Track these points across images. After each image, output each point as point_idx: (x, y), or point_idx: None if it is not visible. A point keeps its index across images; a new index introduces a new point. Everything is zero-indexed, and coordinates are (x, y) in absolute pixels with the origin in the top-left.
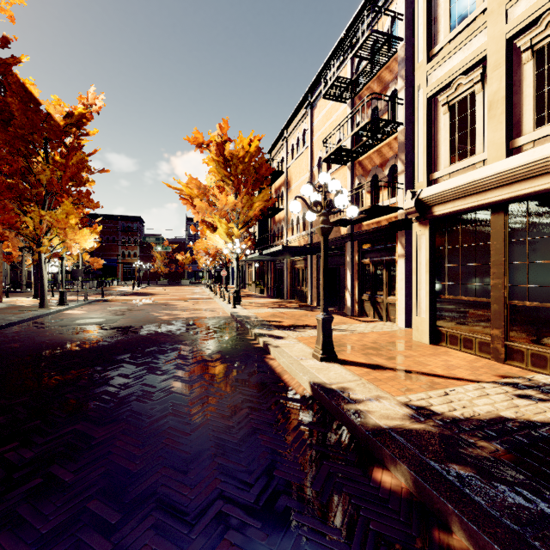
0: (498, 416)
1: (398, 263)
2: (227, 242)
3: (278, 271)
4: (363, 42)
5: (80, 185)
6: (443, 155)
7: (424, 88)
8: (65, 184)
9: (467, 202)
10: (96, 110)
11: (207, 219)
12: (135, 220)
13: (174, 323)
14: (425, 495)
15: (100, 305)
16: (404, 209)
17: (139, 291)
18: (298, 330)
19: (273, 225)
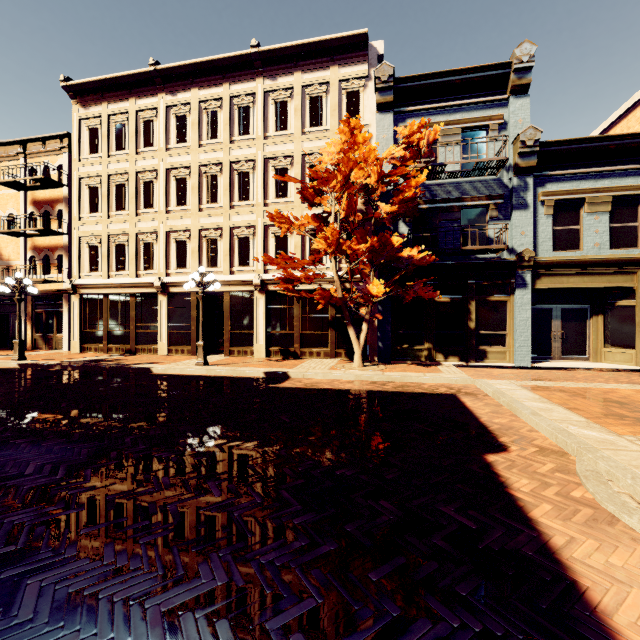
0: (91, 359)
1: (64, 314)
2: None
3: None
4: (39, 178)
5: None
6: (87, 266)
7: (77, 231)
8: None
9: (95, 291)
10: None
11: None
12: None
13: None
14: (64, 367)
15: None
16: (66, 288)
17: None
18: None
19: None
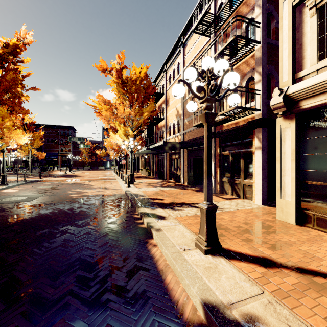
0: None
1: (255, 154)
2: (124, 140)
3: (160, 161)
4: None
5: (15, 97)
6: (310, 54)
7: None
8: (0, 95)
9: None
10: (27, 42)
11: (111, 124)
12: (69, 128)
13: (79, 201)
14: None
15: (33, 184)
16: (271, 105)
17: (69, 174)
18: (177, 208)
19: (157, 130)
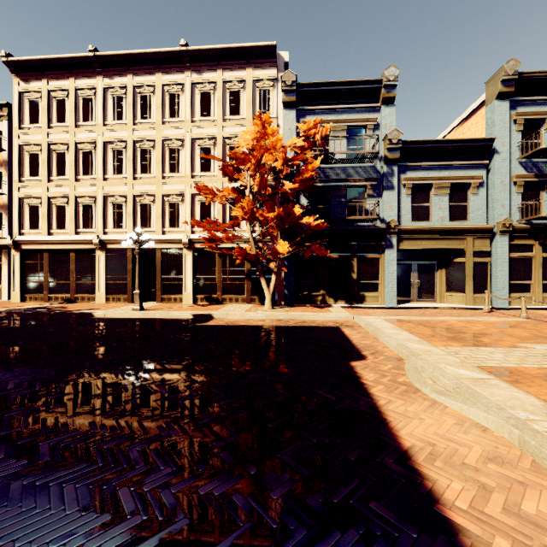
0: (34, 307)
1: (4, 267)
2: None
3: None
4: None
5: None
6: (27, 224)
7: (18, 192)
8: None
9: (35, 246)
10: None
11: None
12: None
13: None
14: (9, 314)
15: None
16: (7, 243)
17: None
18: None
19: None
